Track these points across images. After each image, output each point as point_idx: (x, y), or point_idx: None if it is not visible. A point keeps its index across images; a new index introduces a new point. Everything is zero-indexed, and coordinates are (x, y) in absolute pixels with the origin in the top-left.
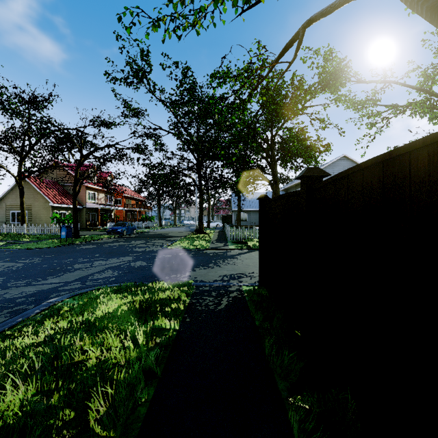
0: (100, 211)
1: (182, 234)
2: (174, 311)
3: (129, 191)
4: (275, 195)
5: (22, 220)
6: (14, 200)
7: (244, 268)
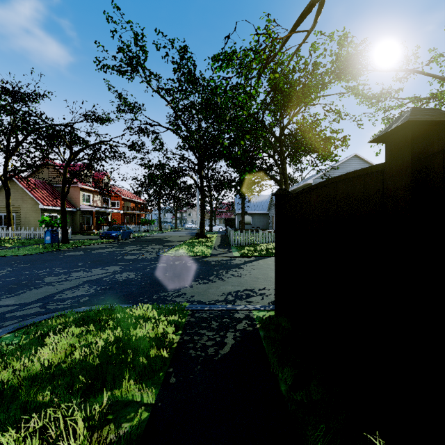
0: (95, 214)
1: (182, 238)
2: (152, 365)
3: (127, 193)
4: None
5: (8, 223)
6: (1, 202)
7: (253, 282)
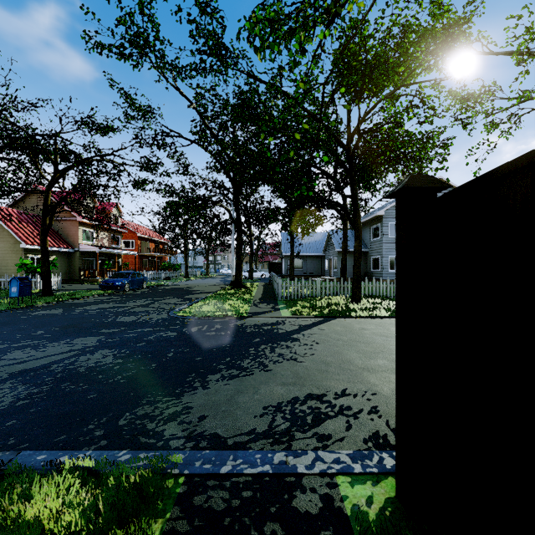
0: (101, 257)
1: (212, 288)
2: None
3: (146, 230)
4: (354, 228)
5: None
6: None
7: (320, 375)
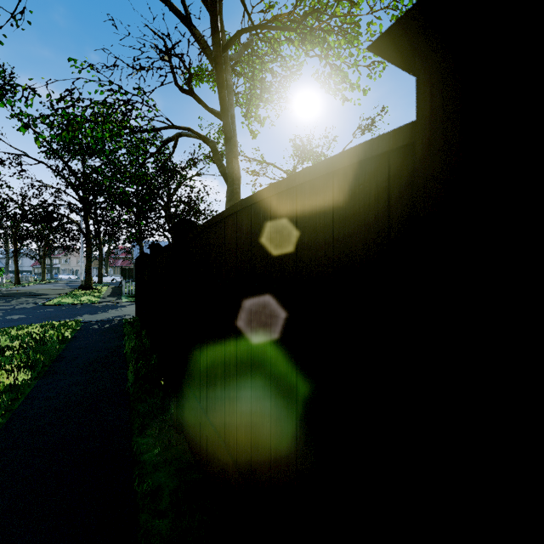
0: None
1: (60, 291)
2: (70, 328)
3: None
4: None
5: None
6: None
7: (130, 312)
